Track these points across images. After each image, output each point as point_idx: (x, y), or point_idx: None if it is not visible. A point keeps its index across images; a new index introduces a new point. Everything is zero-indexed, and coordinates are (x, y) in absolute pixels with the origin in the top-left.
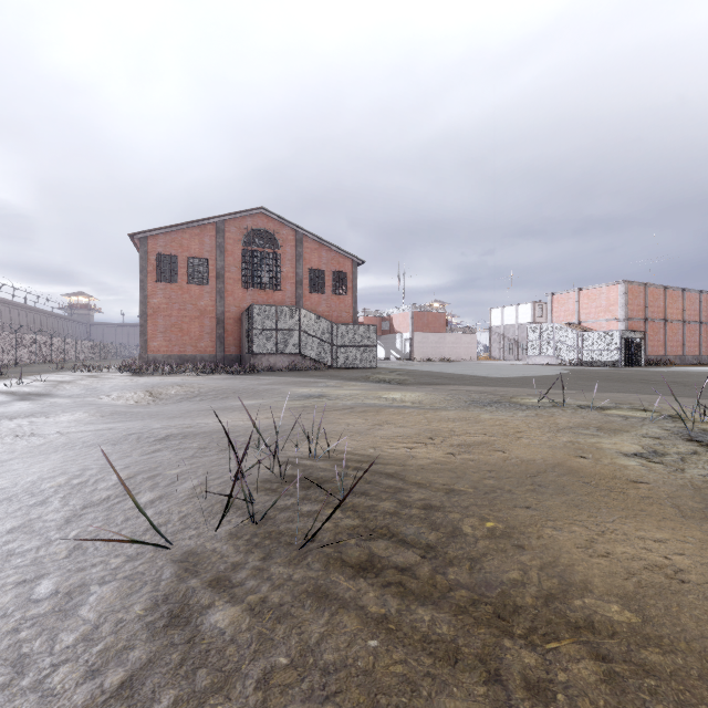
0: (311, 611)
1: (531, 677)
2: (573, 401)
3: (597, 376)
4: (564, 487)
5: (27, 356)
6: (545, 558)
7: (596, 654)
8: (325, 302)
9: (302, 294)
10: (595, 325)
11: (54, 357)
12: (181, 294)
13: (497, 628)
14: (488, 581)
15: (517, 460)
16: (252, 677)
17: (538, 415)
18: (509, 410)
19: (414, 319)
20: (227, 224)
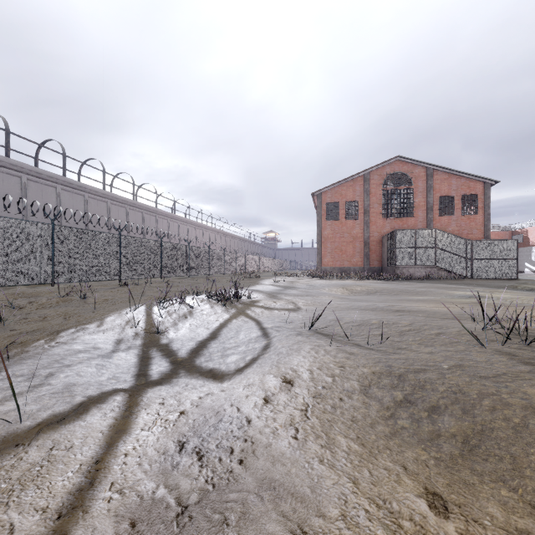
0: None
1: None
2: None
3: None
4: None
5: (256, 268)
6: None
7: None
8: (455, 222)
9: (432, 218)
10: None
11: (266, 269)
12: (341, 227)
13: None
14: None
15: None
16: None
17: None
18: None
19: None
20: (371, 174)
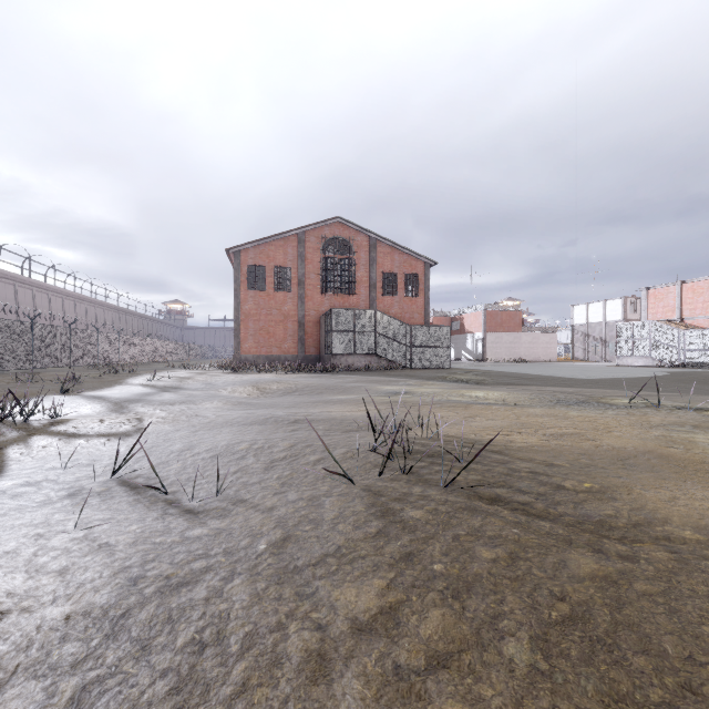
0: (468, 516)
1: (622, 553)
2: (670, 402)
3: (703, 379)
4: (653, 467)
5: (142, 356)
6: (634, 504)
7: (670, 549)
8: (398, 304)
9: (375, 297)
10: (702, 322)
11: (161, 357)
12: (268, 301)
13: (597, 534)
14: (589, 513)
15: (608, 447)
16: (449, 535)
17: (629, 414)
18: (598, 409)
19: (486, 318)
20: (307, 234)
